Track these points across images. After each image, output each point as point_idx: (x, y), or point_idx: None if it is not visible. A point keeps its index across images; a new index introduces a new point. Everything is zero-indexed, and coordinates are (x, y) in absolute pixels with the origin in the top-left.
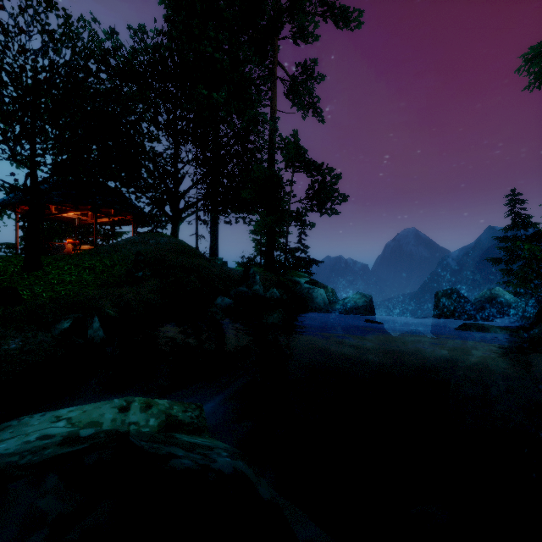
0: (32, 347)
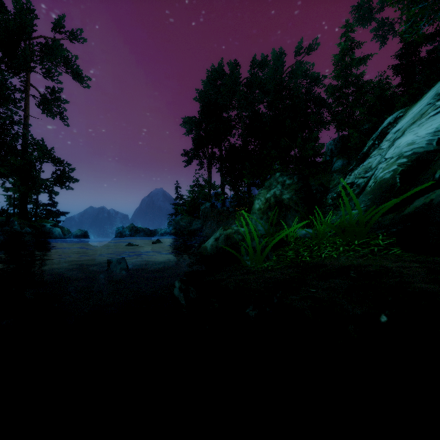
0: None
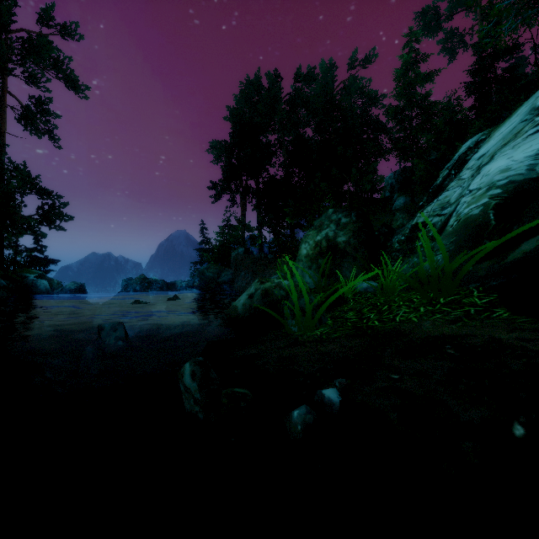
0: None
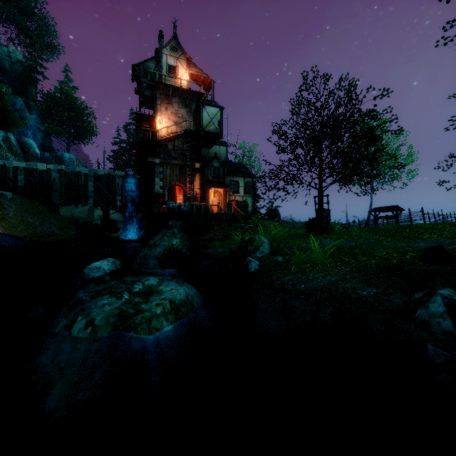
0: (369, 299)
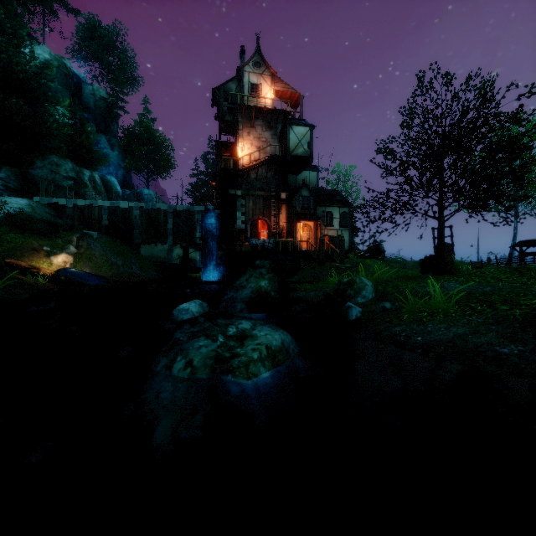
0: (513, 359)
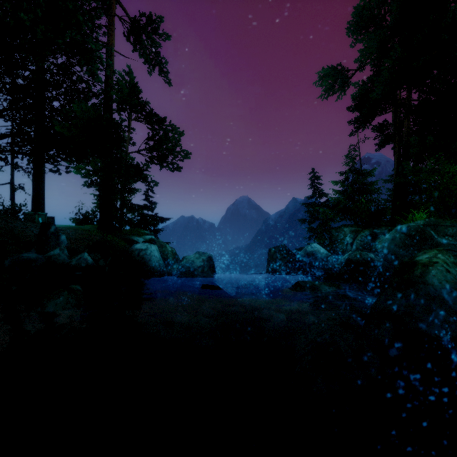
0: None
